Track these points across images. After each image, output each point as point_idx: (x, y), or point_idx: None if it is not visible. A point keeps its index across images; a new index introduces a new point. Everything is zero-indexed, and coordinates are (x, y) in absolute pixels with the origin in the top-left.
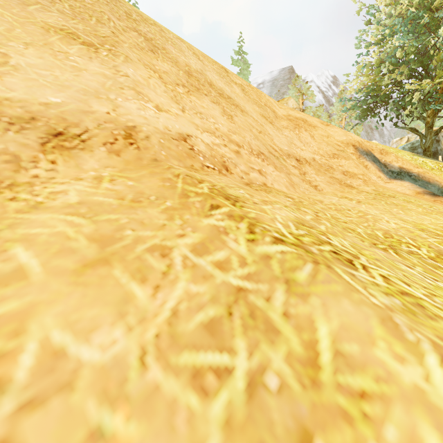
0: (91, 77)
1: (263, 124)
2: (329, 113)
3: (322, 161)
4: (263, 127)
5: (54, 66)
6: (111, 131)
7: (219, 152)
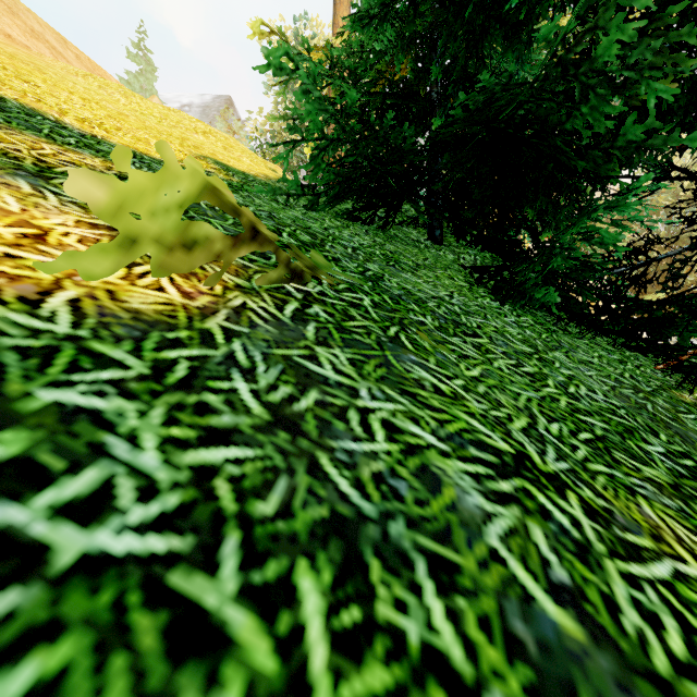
0: None
1: None
2: None
3: None
4: None
5: None
6: (5, 33)
7: None
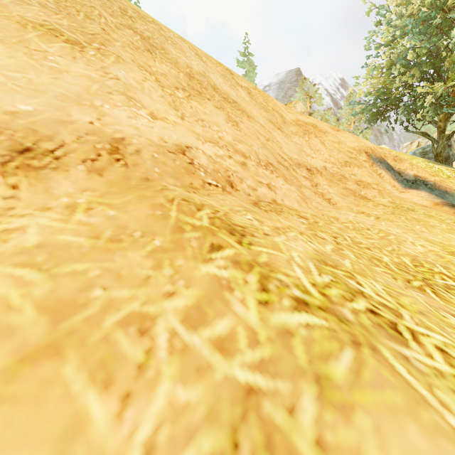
0: (73, 80)
1: (271, 131)
2: (337, 117)
3: (334, 170)
4: (271, 133)
5: (28, 67)
6: (94, 145)
7: (222, 165)
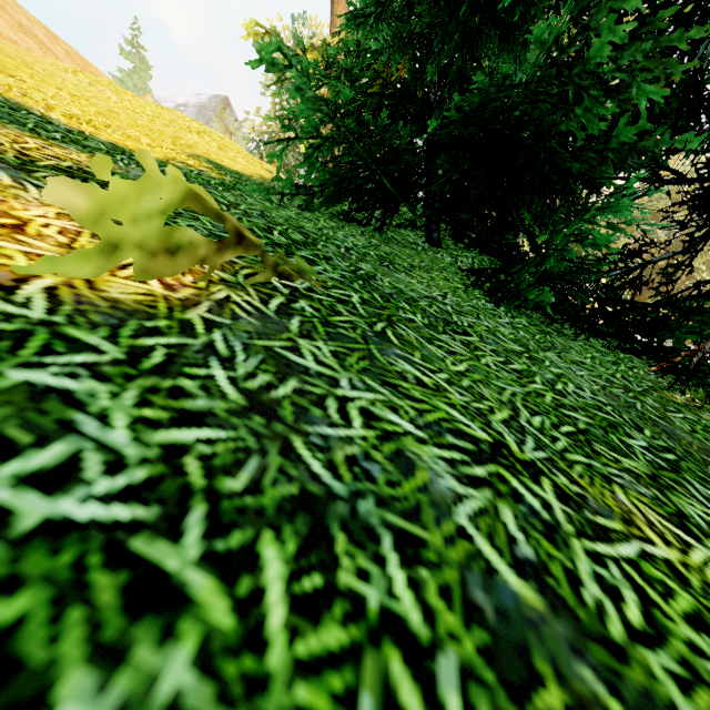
0: None
1: None
2: None
3: None
4: None
5: None
6: None
7: None
